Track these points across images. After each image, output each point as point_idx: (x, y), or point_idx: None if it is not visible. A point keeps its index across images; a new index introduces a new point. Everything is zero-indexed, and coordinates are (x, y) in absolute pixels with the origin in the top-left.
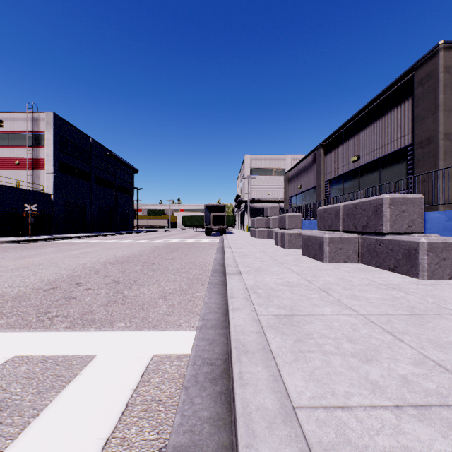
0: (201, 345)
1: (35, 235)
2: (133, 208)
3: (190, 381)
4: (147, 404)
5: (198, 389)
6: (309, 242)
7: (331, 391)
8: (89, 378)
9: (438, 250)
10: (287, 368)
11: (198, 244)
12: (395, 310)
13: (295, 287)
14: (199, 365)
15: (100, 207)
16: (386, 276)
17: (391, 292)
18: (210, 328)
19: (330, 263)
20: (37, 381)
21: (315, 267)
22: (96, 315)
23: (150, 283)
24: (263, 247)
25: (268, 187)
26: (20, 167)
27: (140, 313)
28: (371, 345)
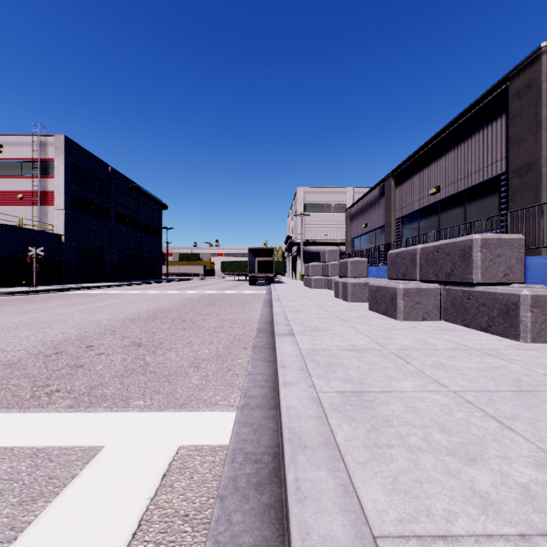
0: (243, 432)
1: (42, 285)
2: (161, 252)
3: (227, 486)
4: (168, 521)
5: (238, 500)
6: (378, 294)
7: (425, 510)
8: (91, 480)
9: (544, 305)
10: (360, 472)
11: (240, 296)
12: (496, 385)
13: (363, 353)
14: (240, 463)
15: (121, 251)
16: (478, 338)
17: (488, 360)
18: (255, 409)
19: (405, 320)
20: (20, 486)
21: (386, 326)
22: (108, 389)
23: (179, 346)
24: (320, 300)
25: (325, 226)
26: (24, 201)
27: (165, 387)
28: (471, 436)
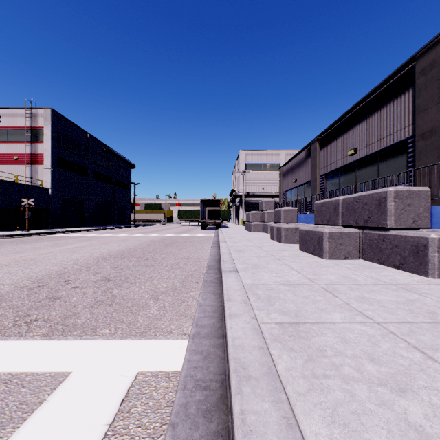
0: (194, 360)
1: (33, 229)
2: (130, 203)
3: (178, 414)
4: None
5: (189, 427)
6: (307, 237)
7: None
8: (57, 406)
9: None
10: (301, 403)
11: (193, 238)
12: (414, 316)
13: (297, 287)
14: (190, 390)
15: (98, 202)
16: (393, 274)
17: (403, 294)
18: (205, 337)
19: (330, 259)
20: None
21: (315, 263)
22: (79, 319)
23: (141, 281)
24: (258, 242)
25: (262, 182)
26: (19, 162)
27: (128, 317)
28: (399, 366)
